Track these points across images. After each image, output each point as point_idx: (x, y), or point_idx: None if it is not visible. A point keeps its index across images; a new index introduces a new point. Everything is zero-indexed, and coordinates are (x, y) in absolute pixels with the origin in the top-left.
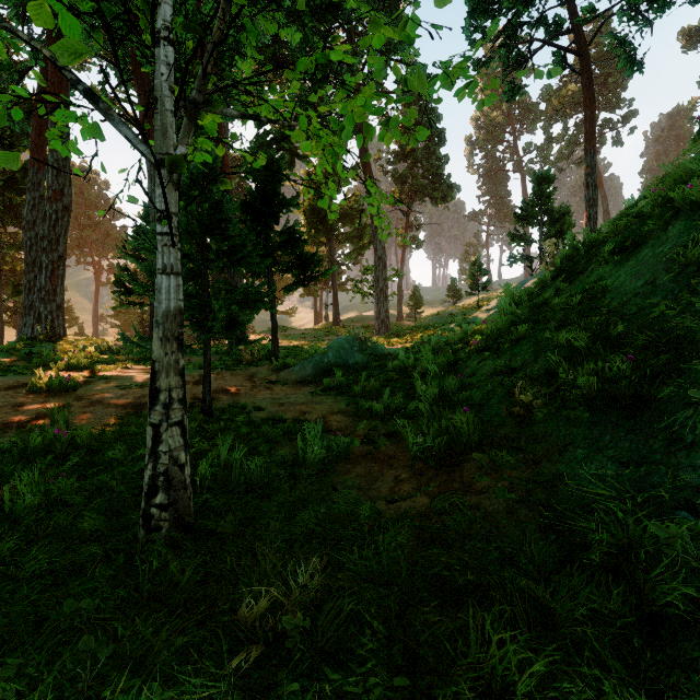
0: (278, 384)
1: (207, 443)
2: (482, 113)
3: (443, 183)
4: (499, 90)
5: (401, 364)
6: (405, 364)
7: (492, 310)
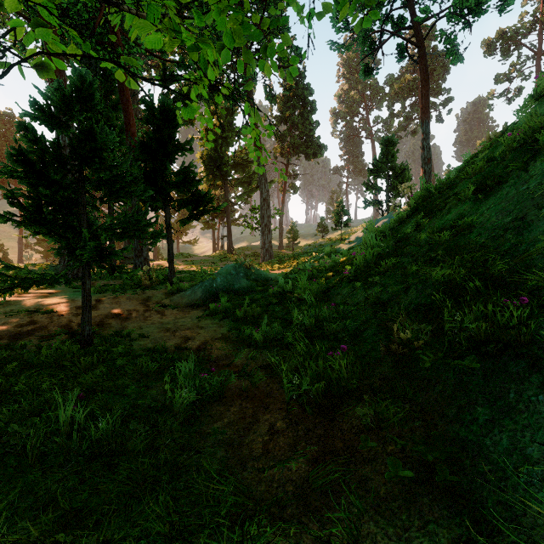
0: (170, 307)
1: (71, 382)
2: (343, 91)
3: (314, 142)
4: (355, 75)
5: (281, 289)
6: (283, 289)
7: (353, 242)
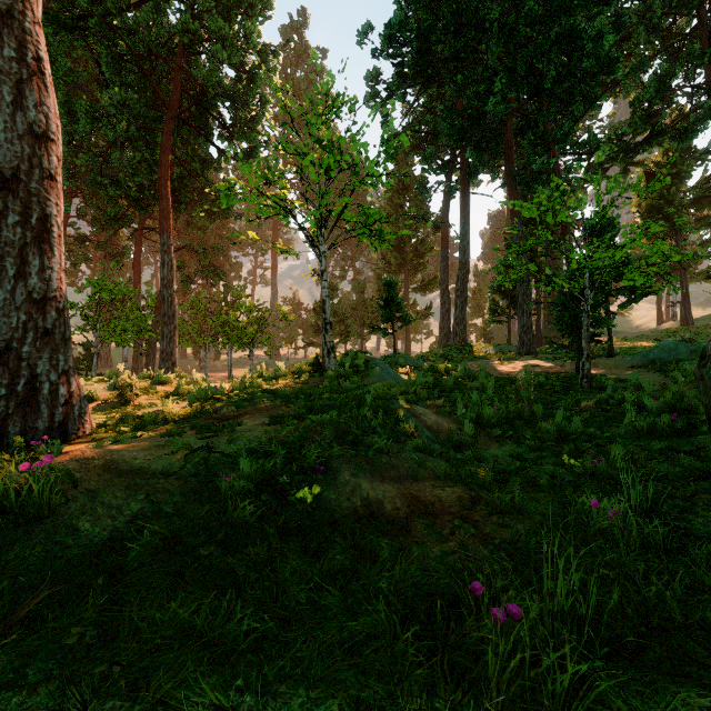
0: (614, 368)
1: None
2: None
3: None
4: None
5: None
6: None
7: None
